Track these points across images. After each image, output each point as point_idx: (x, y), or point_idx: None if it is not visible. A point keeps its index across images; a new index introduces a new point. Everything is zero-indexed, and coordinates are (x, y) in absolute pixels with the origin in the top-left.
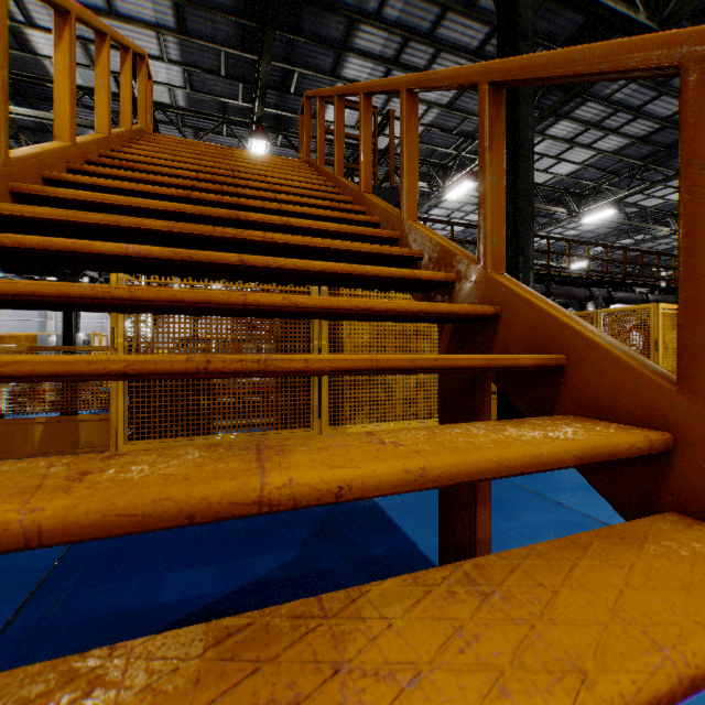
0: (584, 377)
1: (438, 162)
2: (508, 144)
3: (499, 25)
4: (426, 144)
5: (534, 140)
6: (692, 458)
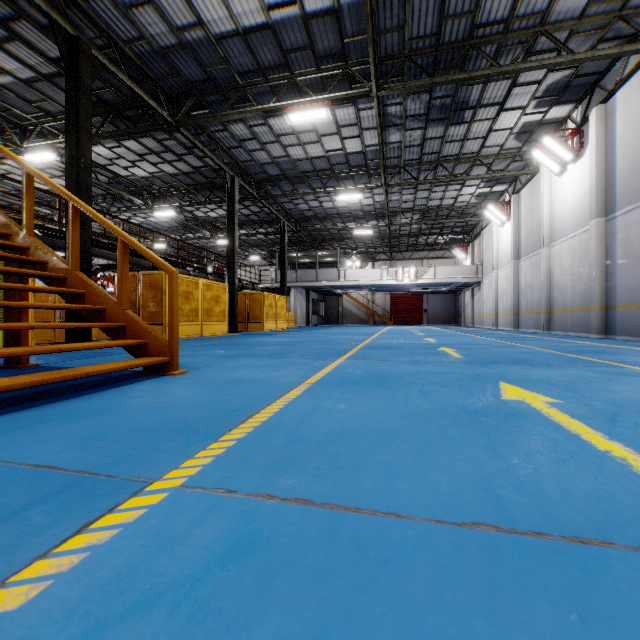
0: (53, 265)
1: (16, 120)
2: (73, 155)
3: (67, 73)
4: (0, 99)
5: (113, 143)
6: (70, 279)
